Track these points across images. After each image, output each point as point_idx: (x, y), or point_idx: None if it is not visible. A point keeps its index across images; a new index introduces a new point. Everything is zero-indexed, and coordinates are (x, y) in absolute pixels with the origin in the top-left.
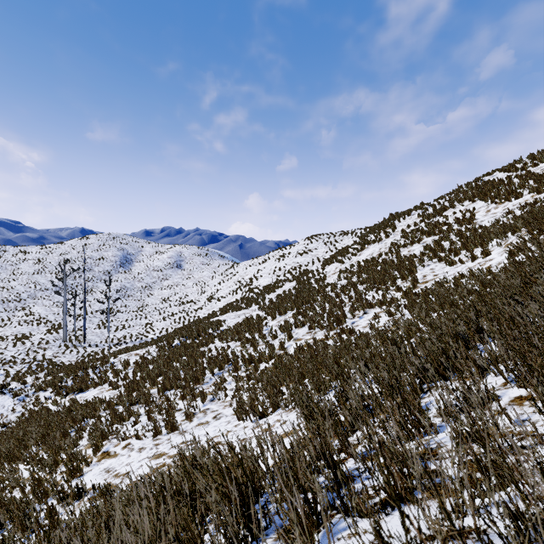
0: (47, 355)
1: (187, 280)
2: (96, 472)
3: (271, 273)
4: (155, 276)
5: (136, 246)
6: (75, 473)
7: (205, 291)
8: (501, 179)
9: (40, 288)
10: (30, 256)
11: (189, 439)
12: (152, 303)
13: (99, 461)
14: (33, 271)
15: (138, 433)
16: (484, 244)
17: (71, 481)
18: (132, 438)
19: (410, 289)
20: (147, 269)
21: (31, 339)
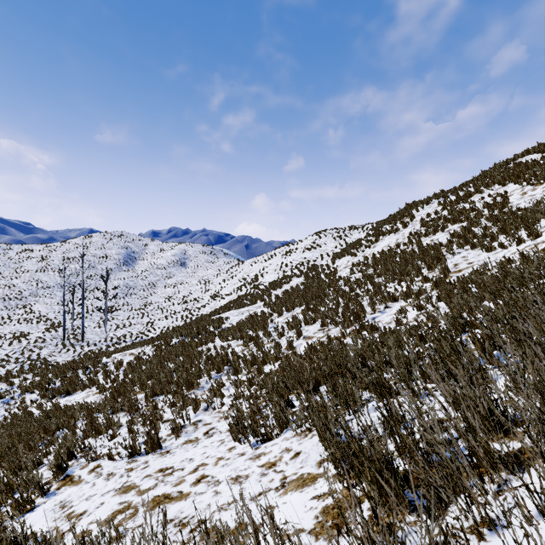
0: (42, 354)
1: (191, 278)
2: (49, 506)
3: (277, 269)
4: (158, 274)
5: (140, 244)
6: (24, 505)
7: (209, 290)
8: (535, 160)
9: (42, 286)
10: (33, 254)
11: (170, 464)
12: (155, 301)
13: (58, 490)
14: (36, 269)
15: (110, 452)
16: (529, 225)
17: (18, 517)
18: (104, 457)
19: (441, 279)
20: (151, 267)
21: (29, 337)
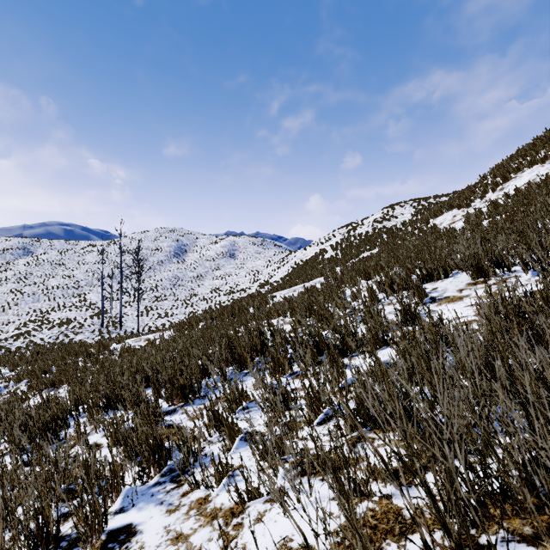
0: (75, 340)
1: (240, 269)
2: None
3: (338, 247)
4: (207, 266)
5: (191, 238)
6: None
7: (257, 280)
8: None
9: (97, 276)
10: (95, 248)
11: None
12: (202, 292)
13: None
14: (95, 261)
15: None
16: None
17: None
18: None
19: None
20: (200, 258)
21: (71, 323)
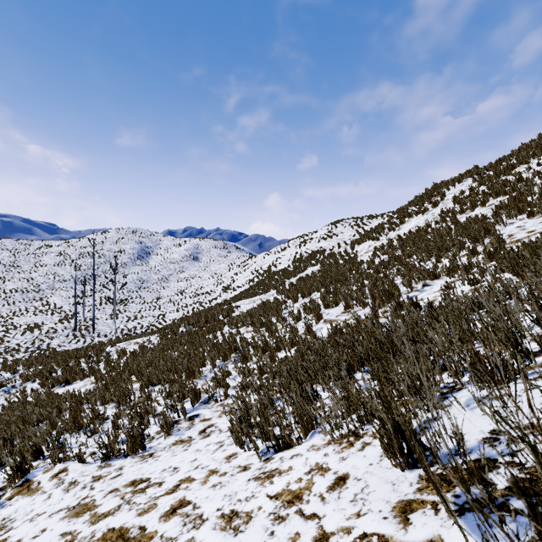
0: (52, 344)
1: (203, 272)
2: None
3: (291, 259)
4: (171, 268)
5: (154, 240)
6: None
7: (221, 283)
8: None
9: (58, 279)
10: (52, 249)
11: (147, 474)
12: (167, 294)
13: (9, 500)
14: (54, 263)
15: (80, 452)
16: None
17: None
18: (75, 458)
19: (496, 249)
20: (164, 261)
21: (42, 328)
